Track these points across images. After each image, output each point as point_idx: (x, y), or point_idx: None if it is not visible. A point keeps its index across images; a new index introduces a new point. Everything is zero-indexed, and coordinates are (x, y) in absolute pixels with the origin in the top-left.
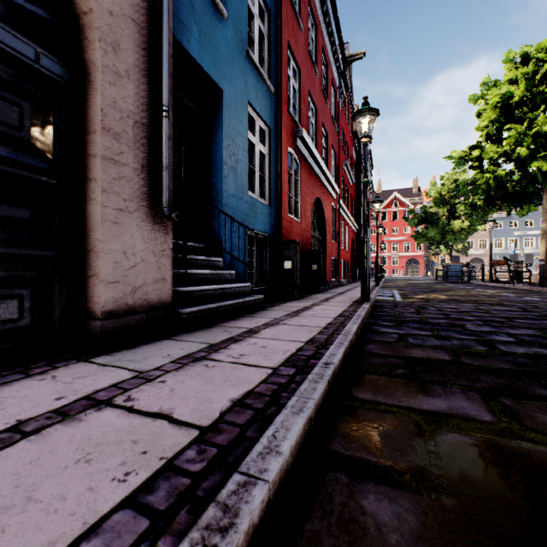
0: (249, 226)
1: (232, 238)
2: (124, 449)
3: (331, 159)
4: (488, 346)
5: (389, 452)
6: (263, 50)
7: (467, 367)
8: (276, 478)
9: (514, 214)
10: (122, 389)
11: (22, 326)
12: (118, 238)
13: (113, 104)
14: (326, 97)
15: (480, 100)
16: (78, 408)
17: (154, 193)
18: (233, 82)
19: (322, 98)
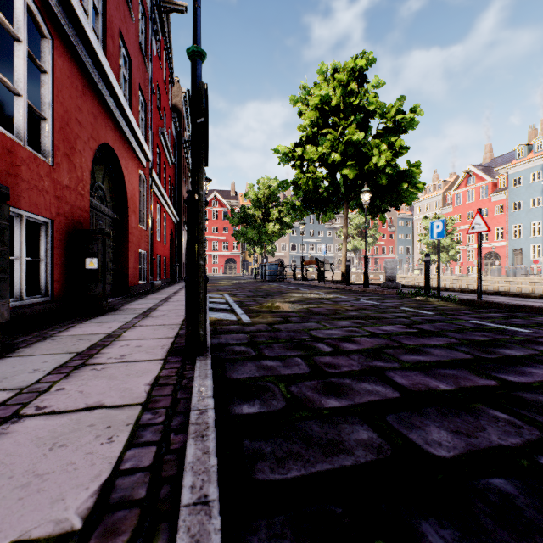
0: None
1: None
2: None
3: (138, 104)
4: None
5: None
6: None
7: None
8: None
9: None
10: None
11: None
12: None
13: None
14: None
15: (299, 103)
16: None
17: None
18: None
19: None
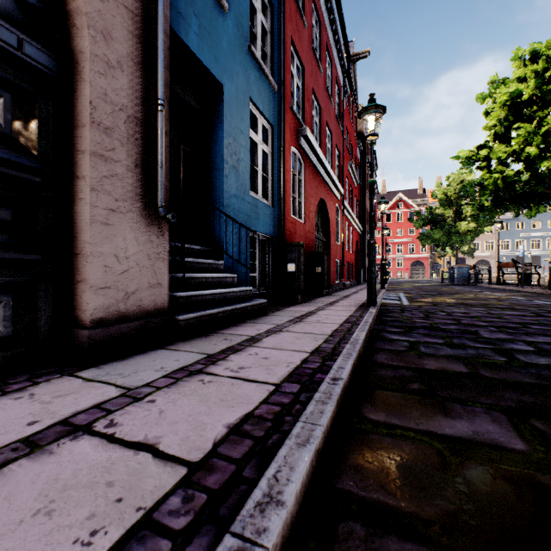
0: (252, 227)
1: (233, 240)
2: (95, 494)
3: (335, 159)
4: (506, 356)
5: (411, 493)
6: (266, 46)
7: (487, 381)
8: (278, 539)
9: (520, 216)
10: (105, 411)
11: (3, 336)
12: (109, 240)
13: (103, 96)
14: (330, 95)
15: (488, 99)
16: (51, 437)
17: (149, 192)
18: (235, 78)
19: (326, 97)
